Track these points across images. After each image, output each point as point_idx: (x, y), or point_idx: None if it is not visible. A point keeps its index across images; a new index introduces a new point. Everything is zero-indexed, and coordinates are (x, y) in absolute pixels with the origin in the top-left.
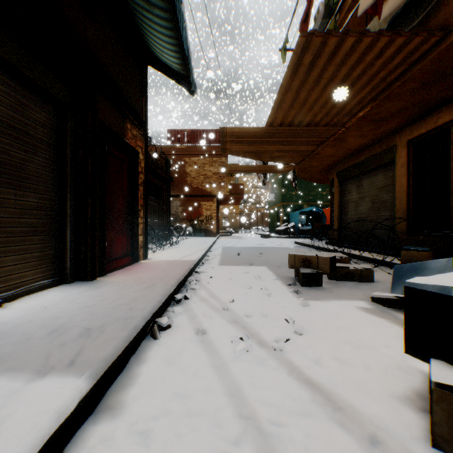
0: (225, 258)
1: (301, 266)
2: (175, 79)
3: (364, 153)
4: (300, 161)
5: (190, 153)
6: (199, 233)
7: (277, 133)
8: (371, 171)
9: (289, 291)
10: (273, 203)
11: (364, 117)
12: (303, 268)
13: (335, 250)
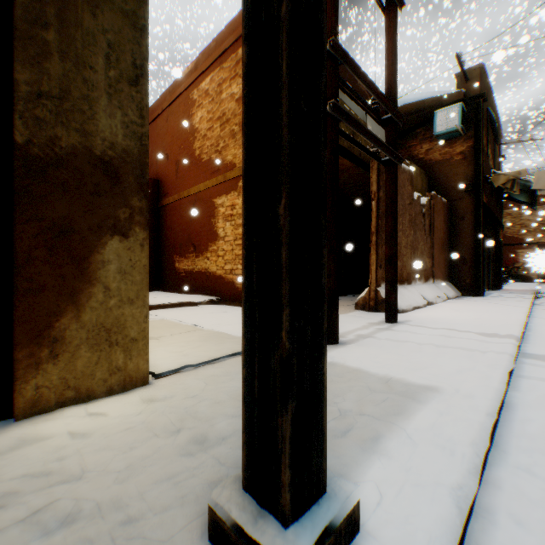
0: None
1: None
2: (520, 203)
3: None
4: None
5: (502, 206)
6: (514, 279)
7: None
8: None
9: None
10: None
11: None
12: None
13: None
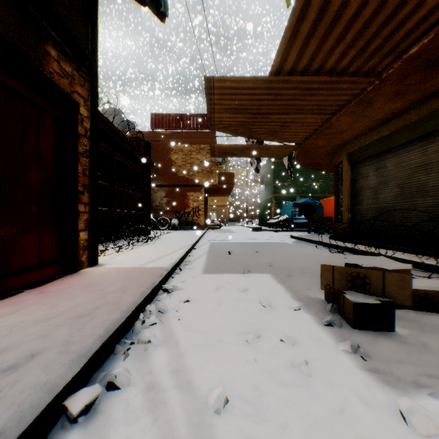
0: (212, 260)
1: (346, 287)
2: None
3: (389, 125)
4: (303, 140)
5: (176, 139)
6: (186, 226)
7: (283, 90)
8: (399, 148)
9: (339, 349)
10: (264, 195)
11: (416, 56)
12: (352, 292)
13: (349, 247)
